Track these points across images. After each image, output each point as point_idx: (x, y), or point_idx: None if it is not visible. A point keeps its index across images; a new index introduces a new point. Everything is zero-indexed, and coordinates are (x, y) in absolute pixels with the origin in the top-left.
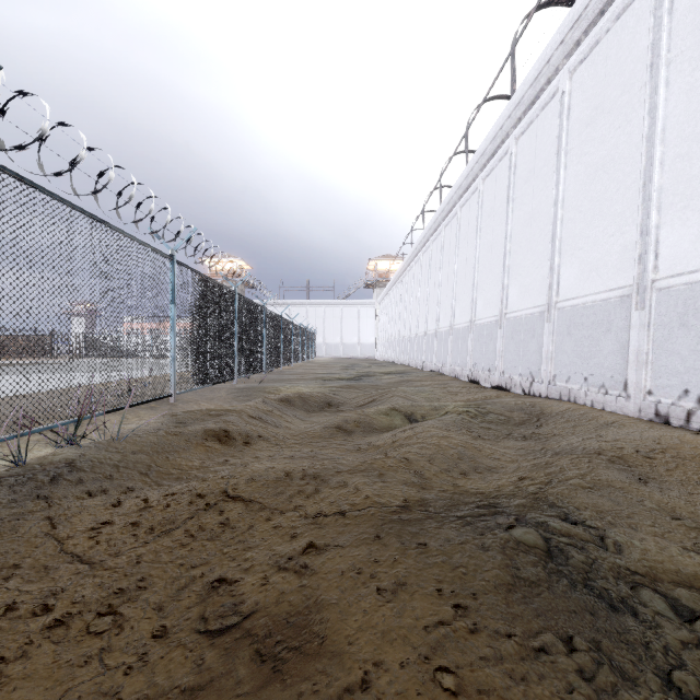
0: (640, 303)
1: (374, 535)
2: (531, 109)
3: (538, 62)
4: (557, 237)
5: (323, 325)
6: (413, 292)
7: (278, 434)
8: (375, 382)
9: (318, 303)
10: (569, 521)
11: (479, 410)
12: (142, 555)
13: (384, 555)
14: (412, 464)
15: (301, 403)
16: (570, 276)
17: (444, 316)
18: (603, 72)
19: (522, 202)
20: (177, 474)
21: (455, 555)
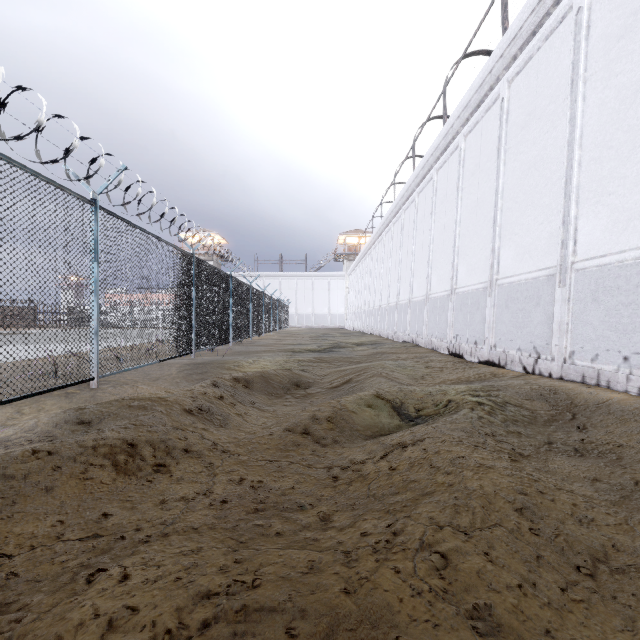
0: None
1: None
2: (530, 42)
3: None
4: (573, 183)
5: (295, 296)
6: (384, 263)
7: (216, 444)
8: (348, 354)
9: (291, 275)
10: None
11: (493, 401)
12: None
13: None
14: (459, 574)
15: (262, 384)
16: (594, 229)
17: (418, 285)
18: None
19: (518, 152)
20: None
21: None
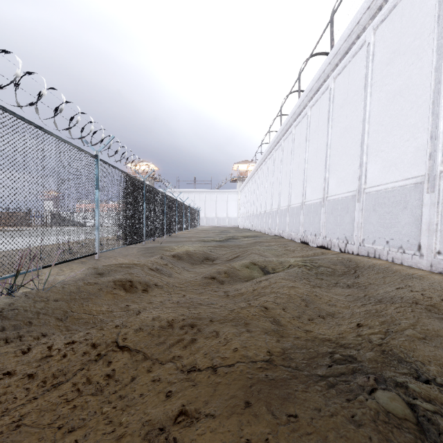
0: (430, 188)
1: (244, 401)
2: (345, 57)
3: (351, 24)
4: (365, 144)
5: (204, 205)
6: (263, 184)
7: (169, 283)
8: (238, 243)
9: (201, 191)
10: (421, 379)
11: (313, 264)
12: (26, 415)
13: (255, 432)
14: (271, 312)
15: (187, 258)
16: (374, 170)
17: (284, 199)
18: (399, 26)
19: (338, 121)
20: (86, 318)
21: (329, 434)
